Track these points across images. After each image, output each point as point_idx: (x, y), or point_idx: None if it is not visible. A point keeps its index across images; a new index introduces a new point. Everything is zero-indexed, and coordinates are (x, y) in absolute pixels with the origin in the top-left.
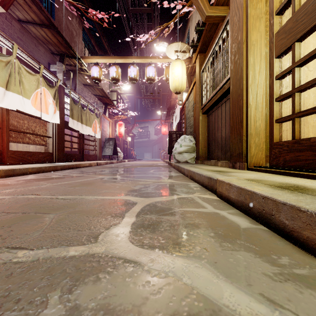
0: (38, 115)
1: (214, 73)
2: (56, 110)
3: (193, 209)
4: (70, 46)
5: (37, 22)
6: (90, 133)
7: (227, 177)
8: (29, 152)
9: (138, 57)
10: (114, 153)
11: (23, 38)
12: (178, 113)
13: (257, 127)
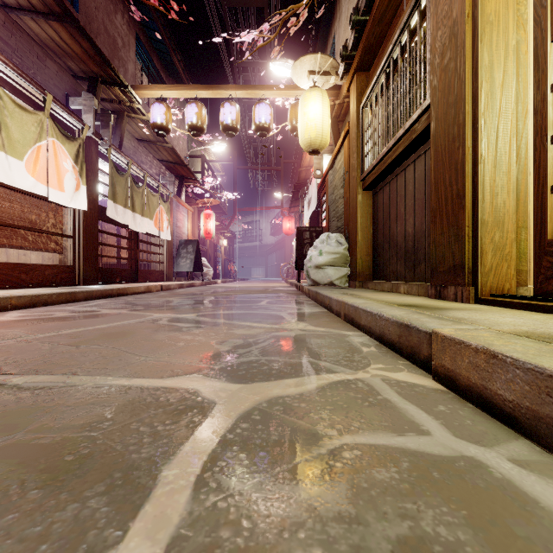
0: (41, 192)
1: (389, 106)
2: (80, 184)
3: (387, 439)
4: (108, 61)
5: (39, 9)
6: (150, 229)
7: (459, 328)
8: (23, 266)
9: (240, 86)
10: (196, 268)
11: (12, 41)
12: (314, 194)
13: (498, 206)
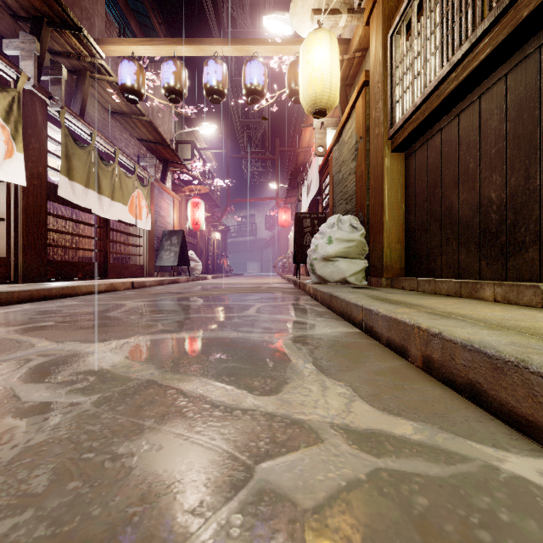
0: None
1: None
2: (14, 150)
3: None
4: None
5: None
6: (124, 216)
7: None
8: None
9: (227, 40)
10: (182, 262)
11: None
12: (315, 176)
13: None
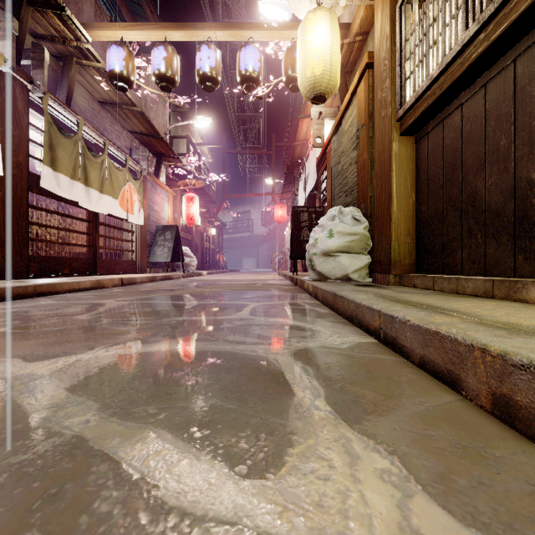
0: None
1: None
2: None
3: None
4: None
5: None
6: (114, 210)
7: None
8: None
9: (221, 24)
10: (176, 258)
11: None
12: (312, 169)
13: None
